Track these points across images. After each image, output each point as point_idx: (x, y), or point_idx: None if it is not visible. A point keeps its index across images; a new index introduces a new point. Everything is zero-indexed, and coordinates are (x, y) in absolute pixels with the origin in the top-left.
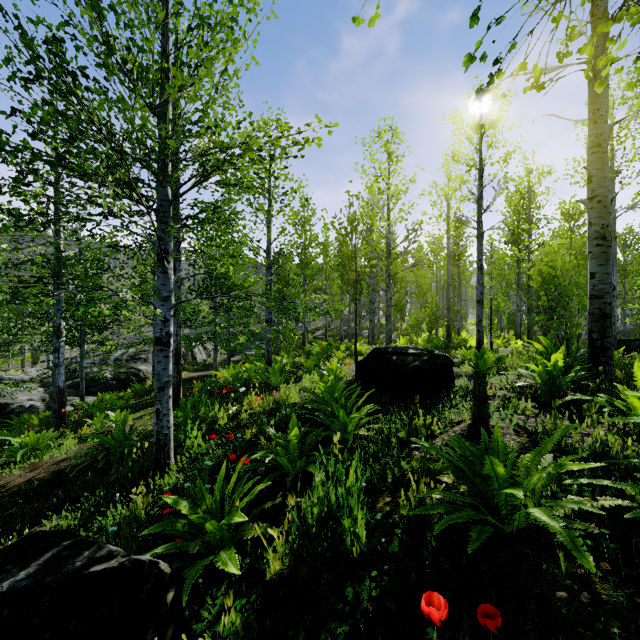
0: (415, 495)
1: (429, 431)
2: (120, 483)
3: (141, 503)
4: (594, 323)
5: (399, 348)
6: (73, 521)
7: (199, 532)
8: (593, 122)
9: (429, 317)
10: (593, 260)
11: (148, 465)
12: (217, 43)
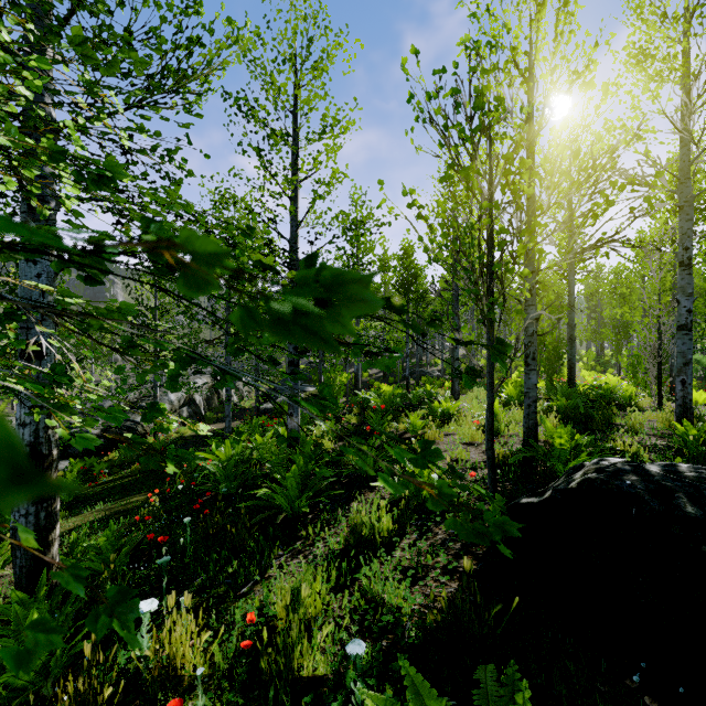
0: None
1: None
2: None
3: None
4: None
5: None
6: None
7: None
8: None
9: (548, 353)
10: None
11: None
12: None
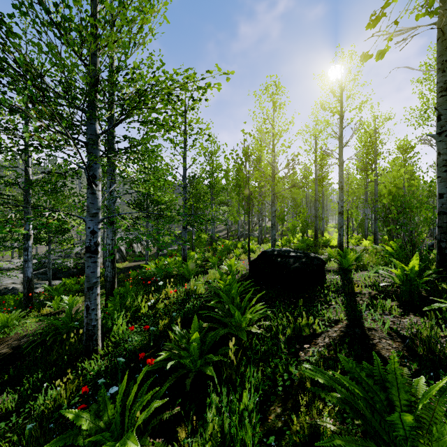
0: (308, 421)
1: (311, 329)
2: (59, 362)
3: (64, 393)
4: (443, 234)
5: (282, 251)
6: (12, 402)
7: (100, 444)
8: (442, 71)
9: (302, 223)
10: (442, 183)
11: (83, 347)
12: (137, 8)
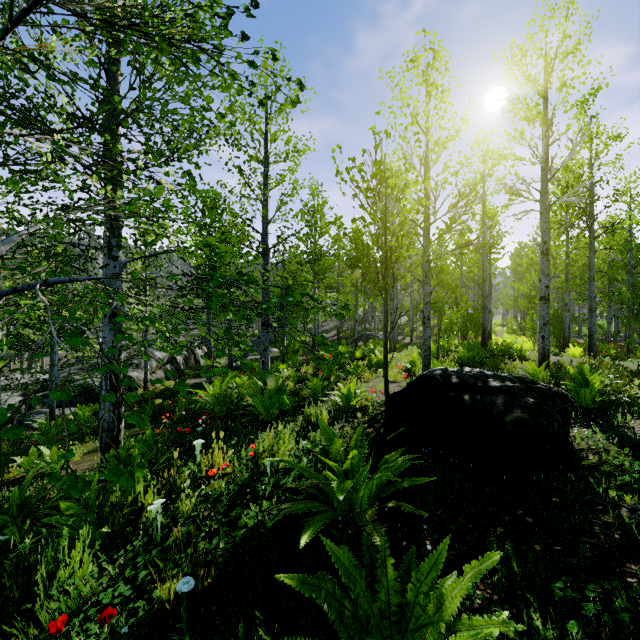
0: None
1: None
2: None
3: None
4: None
5: (469, 376)
6: None
7: None
8: None
9: (463, 318)
10: None
11: None
12: None
